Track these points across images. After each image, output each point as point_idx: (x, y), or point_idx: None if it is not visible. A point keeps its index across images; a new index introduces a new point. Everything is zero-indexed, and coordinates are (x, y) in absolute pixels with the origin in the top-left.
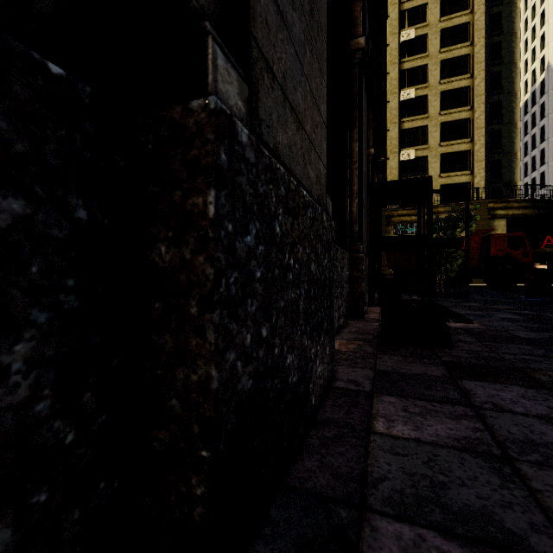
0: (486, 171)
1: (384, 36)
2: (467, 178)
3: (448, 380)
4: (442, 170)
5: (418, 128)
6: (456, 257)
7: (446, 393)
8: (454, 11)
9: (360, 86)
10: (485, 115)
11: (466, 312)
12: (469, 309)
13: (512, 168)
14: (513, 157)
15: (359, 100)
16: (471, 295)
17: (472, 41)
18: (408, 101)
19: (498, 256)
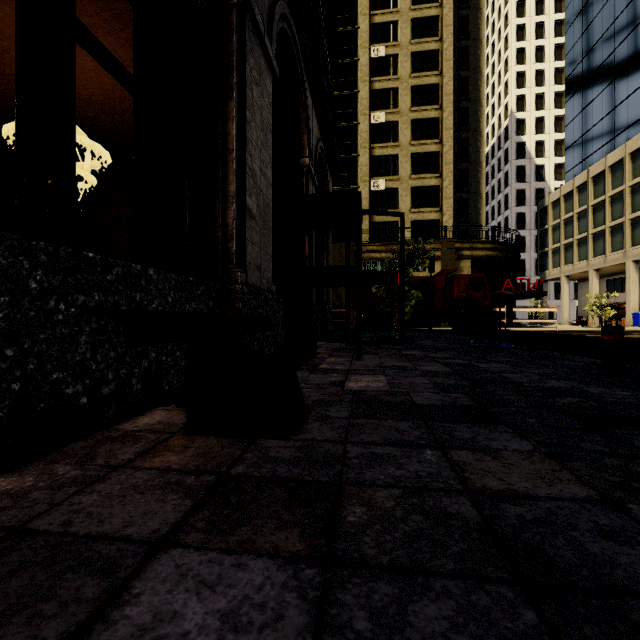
0: (454, 210)
1: (317, 15)
2: (436, 215)
3: (134, 556)
4: (413, 205)
5: (389, 156)
6: (410, 298)
7: (28, 636)
8: (424, 35)
9: (243, 43)
10: (454, 151)
11: (393, 363)
12: (401, 360)
13: (478, 208)
14: (479, 198)
15: (242, 63)
16: (425, 340)
17: (441, 71)
18: (379, 125)
19: (461, 298)
